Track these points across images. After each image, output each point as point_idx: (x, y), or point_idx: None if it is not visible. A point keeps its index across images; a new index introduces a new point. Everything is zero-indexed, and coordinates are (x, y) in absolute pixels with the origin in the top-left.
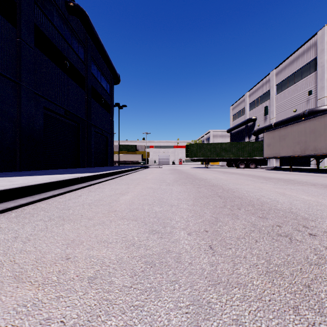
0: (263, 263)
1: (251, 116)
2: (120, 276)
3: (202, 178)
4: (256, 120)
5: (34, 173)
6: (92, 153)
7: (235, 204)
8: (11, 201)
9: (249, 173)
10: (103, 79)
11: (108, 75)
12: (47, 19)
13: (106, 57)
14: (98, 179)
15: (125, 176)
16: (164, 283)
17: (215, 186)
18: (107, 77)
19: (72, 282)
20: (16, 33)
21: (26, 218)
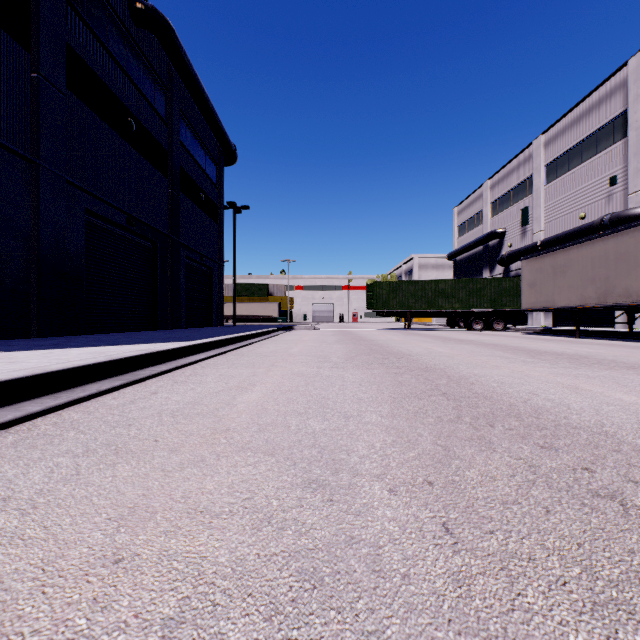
0: (579, 576)
1: (495, 227)
2: (240, 617)
3: (401, 352)
4: (505, 235)
5: (65, 343)
6: (181, 301)
7: (480, 412)
8: (9, 407)
9: (493, 341)
10: (204, 156)
11: (212, 148)
12: (92, 36)
13: (209, 111)
14: (194, 354)
15: (247, 348)
16: (348, 639)
17: (431, 370)
18: (210, 151)
19: (122, 635)
20: (29, 62)
21: (36, 449)
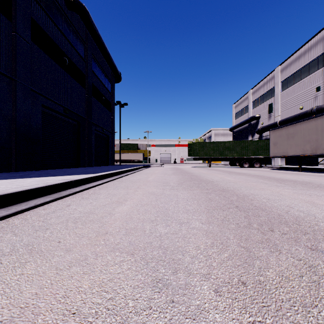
0: None
1: (255, 114)
2: None
3: (208, 180)
4: (259, 118)
5: (27, 175)
6: (92, 152)
7: (262, 220)
8: None
9: (256, 173)
10: (104, 77)
11: (109, 73)
12: (45, 14)
13: (107, 54)
14: (96, 181)
15: (125, 177)
16: None
17: (226, 191)
18: (108, 75)
19: None
20: (11, 27)
21: None
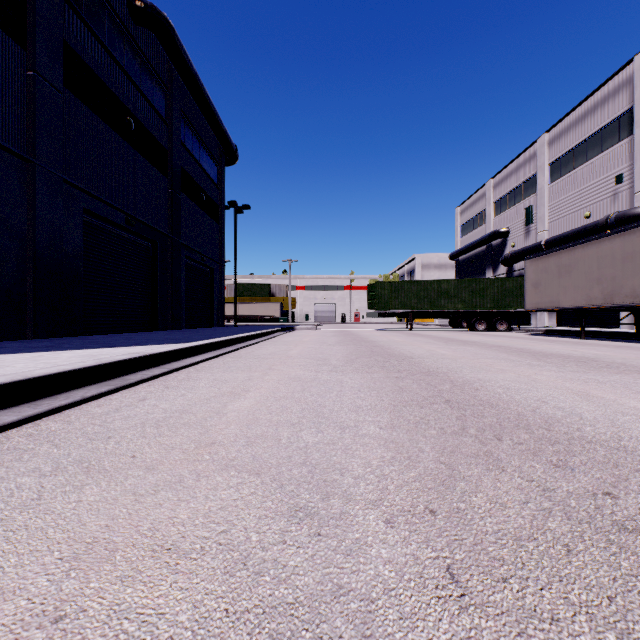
0: None
1: (499, 226)
2: None
3: (403, 355)
4: (508, 234)
5: (59, 345)
6: (181, 301)
7: (486, 423)
8: None
9: (497, 342)
10: (205, 155)
11: (213, 147)
12: (90, 33)
13: (210, 110)
14: (190, 356)
15: (246, 349)
16: None
17: (433, 374)
18: (211, 150)
19: None
20: (25, 60)
21: (1, 466)
